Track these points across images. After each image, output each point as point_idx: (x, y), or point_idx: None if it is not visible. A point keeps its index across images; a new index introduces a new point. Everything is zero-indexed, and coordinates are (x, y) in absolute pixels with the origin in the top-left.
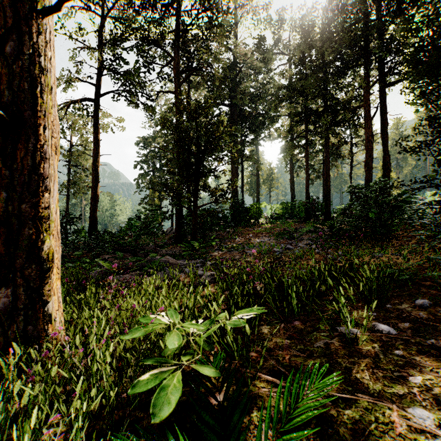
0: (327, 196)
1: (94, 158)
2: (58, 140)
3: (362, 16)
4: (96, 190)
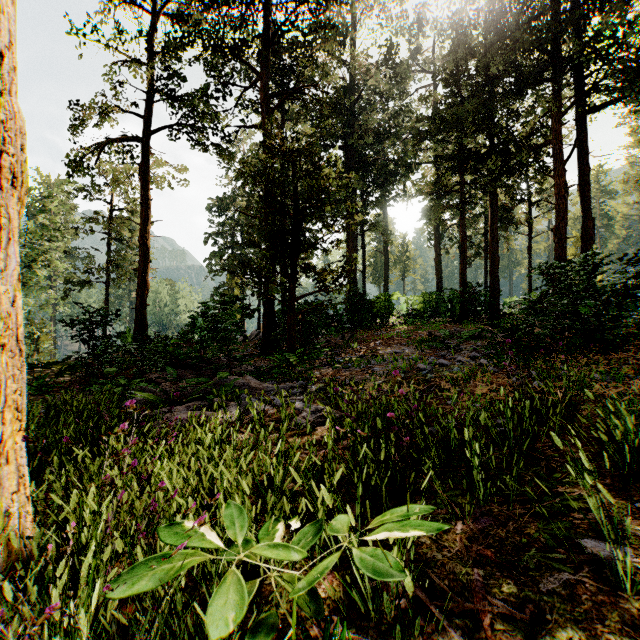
0: (494, 283)
1: (142, 227)
2: (23, 162)
3: (550, 4)
4: (145, 274)
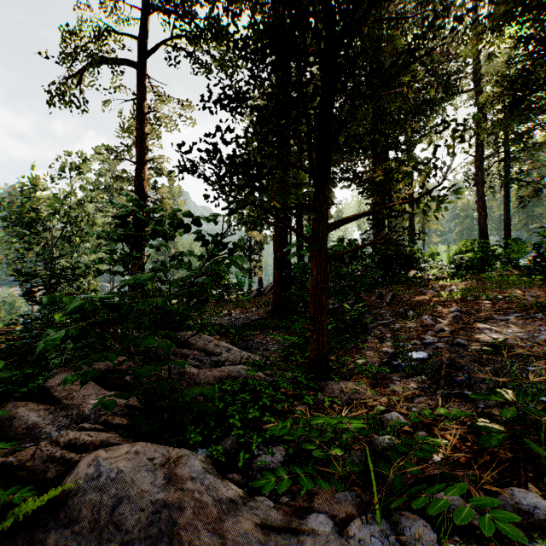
0: None
1: (138, 166)
2: None
3: None
4: None
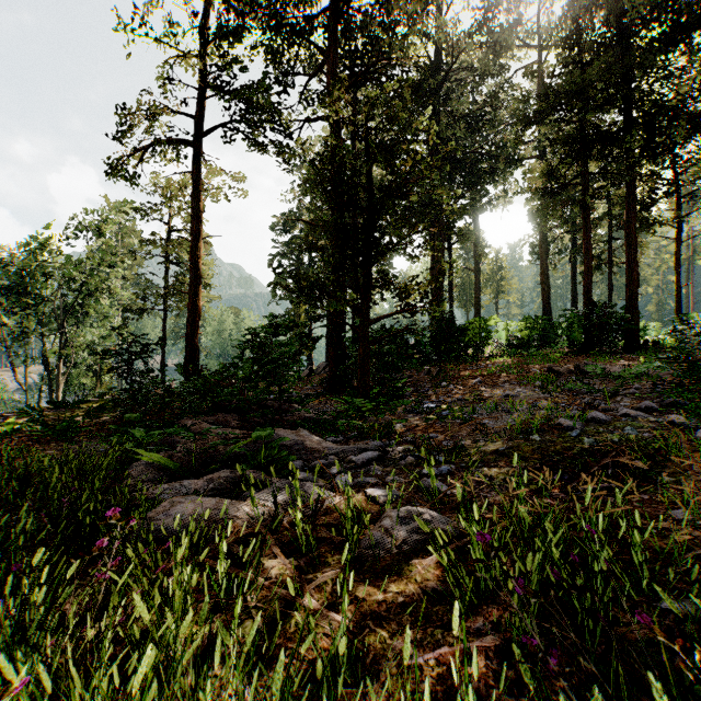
0: (631, 301)
1: (193, 243)
2: None
3: None
4: (195, 298)
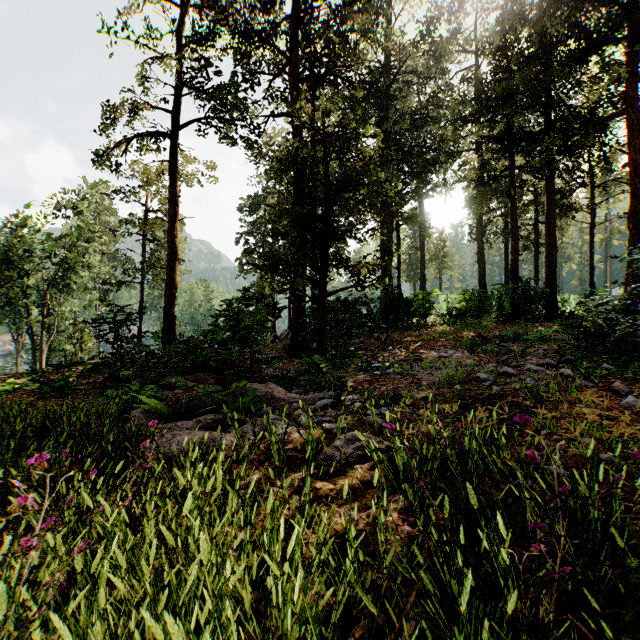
0: (551, 277)
1: (171, 224)
2: None
3: None
4: (173, 273)
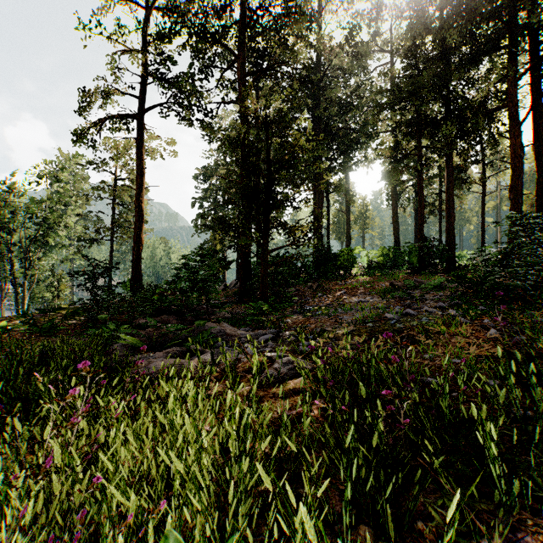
0: (450, 237)
1: (138, 192)
2: None
3: None
4: (139, 232)
